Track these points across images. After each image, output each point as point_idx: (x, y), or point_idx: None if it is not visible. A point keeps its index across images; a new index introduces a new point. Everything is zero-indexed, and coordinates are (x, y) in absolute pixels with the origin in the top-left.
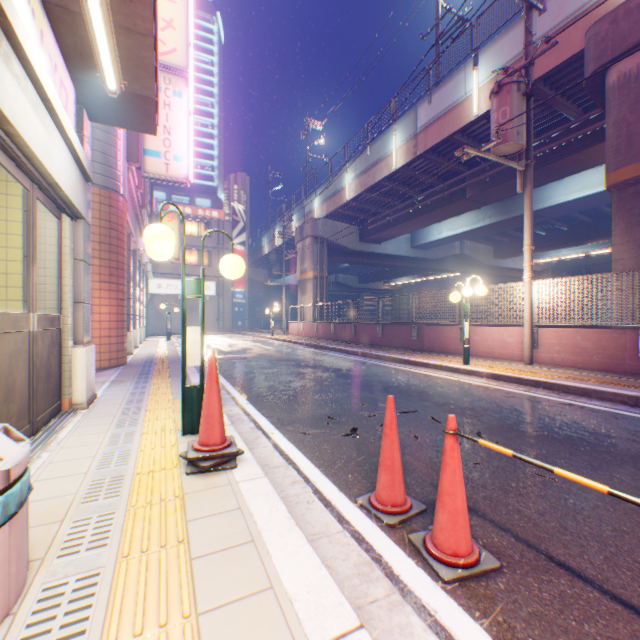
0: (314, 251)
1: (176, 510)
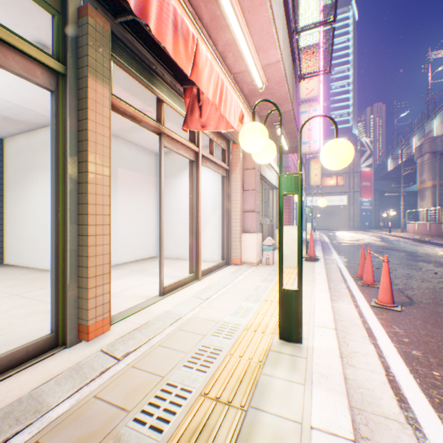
0: (431, 164)
1: None
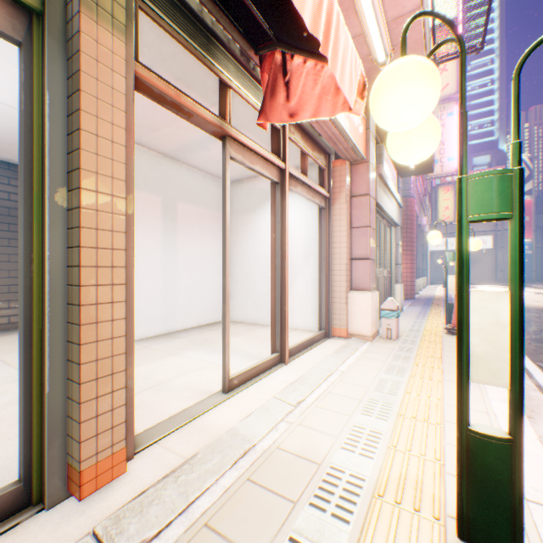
0: None
1: (438, 338)
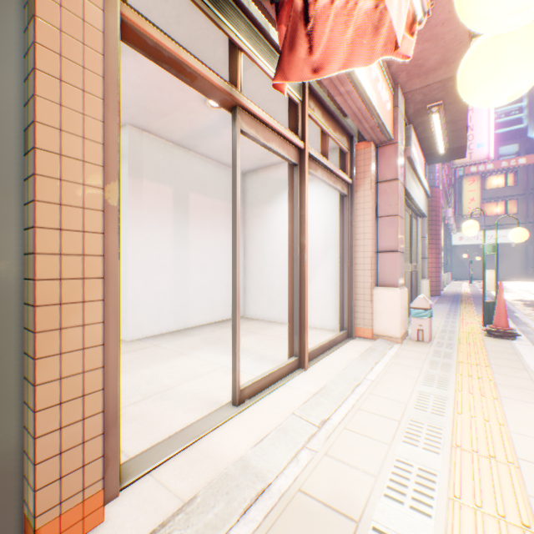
0: None
1: (479, 341)
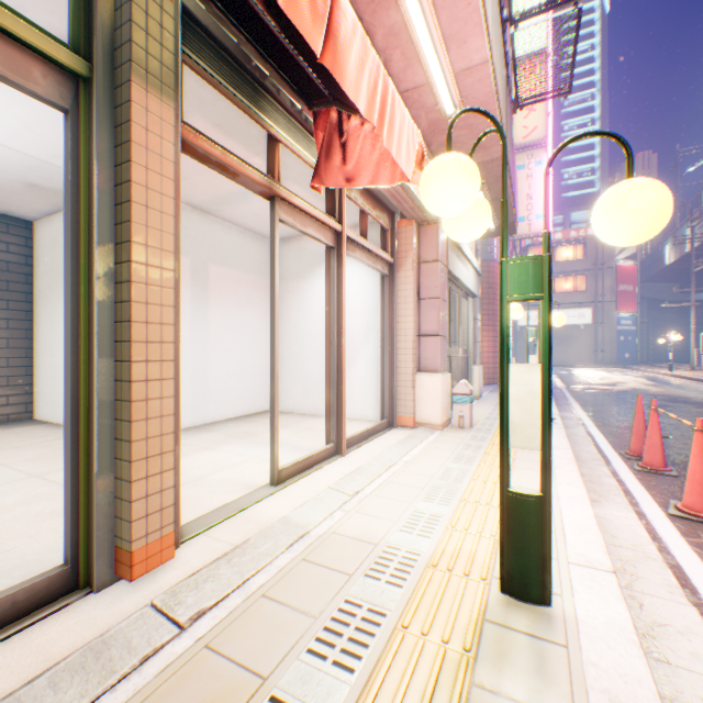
0: None
1: None
